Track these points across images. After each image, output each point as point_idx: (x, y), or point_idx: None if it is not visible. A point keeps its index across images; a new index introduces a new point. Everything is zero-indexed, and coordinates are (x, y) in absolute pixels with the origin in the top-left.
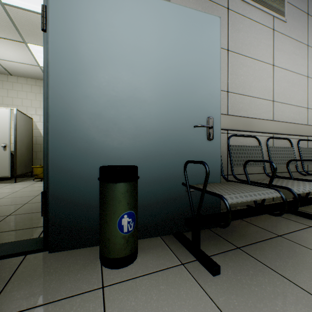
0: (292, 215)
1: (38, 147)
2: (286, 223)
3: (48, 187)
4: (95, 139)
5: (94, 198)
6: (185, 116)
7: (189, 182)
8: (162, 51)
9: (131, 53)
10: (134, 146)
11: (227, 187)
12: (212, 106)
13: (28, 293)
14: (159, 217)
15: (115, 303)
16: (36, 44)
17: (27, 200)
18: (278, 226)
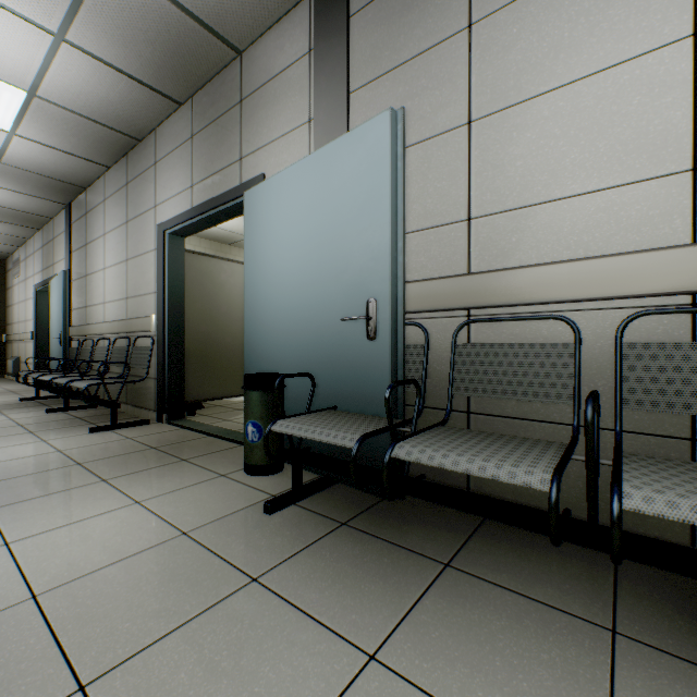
0: (681, 607)
1: None
2: (564, 584)
3: None
4: (266, 344)
5: None
6: (339, 305)
7: (344, 406)
8: (314, 222)
9: (288, 241)
10: (291, 352)
11: (340, 420)
12: (376, 278)
13: (207, 460)
14: (312, 446)
15: (210, 483)
16: None
17: None
18: (507, 568)
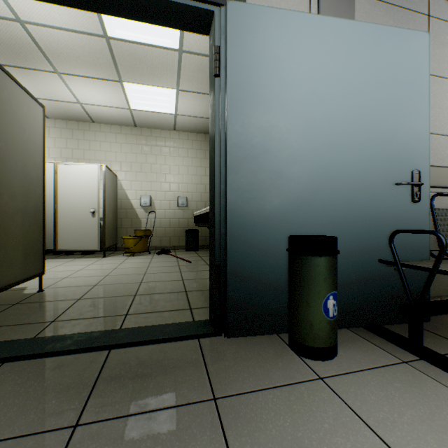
0: None
1: (124, 213)
2: None
3: (227, 260)
4: (276, 203)
5: (274, 275)
6: (382, 171)
7: (388, 258)
8: (353, 88)
9: (316, 93)
10: (320, 211)
11: None
12: (417, 155)
13: (238, 376)
14: (349, 303)
15: (350, 396)
16: (133, 82)
17: (139, 279)
18: None
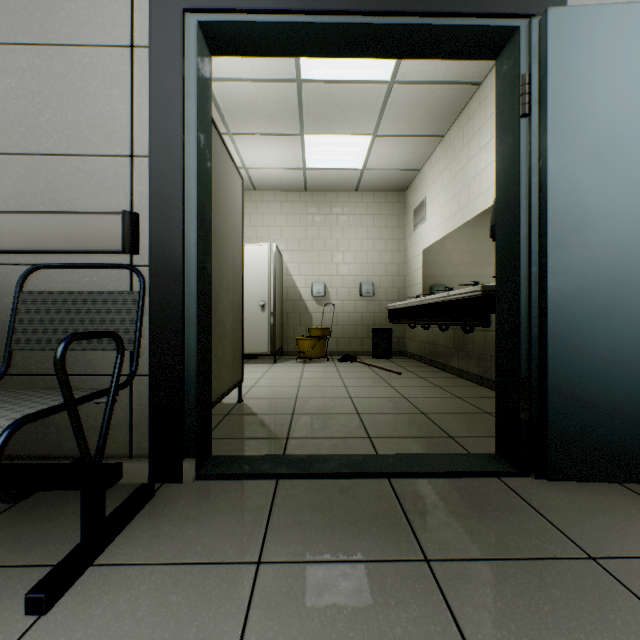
0: None
1: (290, 306)
2: None
3: (546, 372)
4: (623, 290)
5: (620, 396)
6: None
7: None
8: None
9: None
10: None
11: None
12: None
13: (604, 534)
14: None
15: None
16: (317, 134)
17: (344, 393)
18: None
